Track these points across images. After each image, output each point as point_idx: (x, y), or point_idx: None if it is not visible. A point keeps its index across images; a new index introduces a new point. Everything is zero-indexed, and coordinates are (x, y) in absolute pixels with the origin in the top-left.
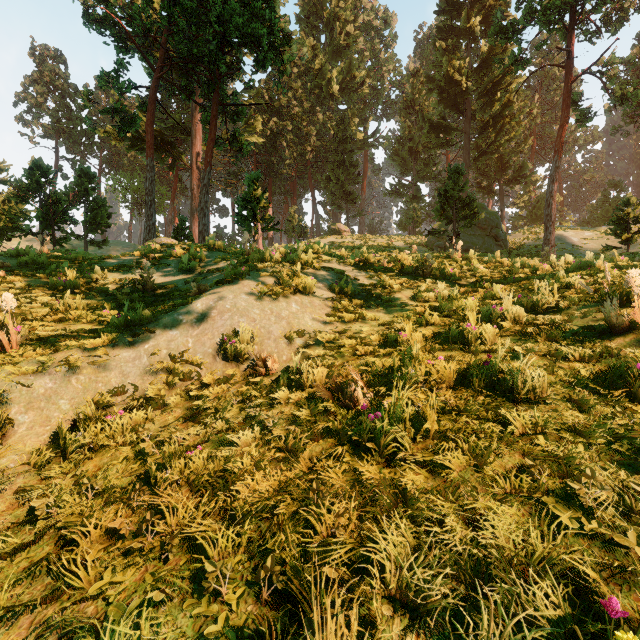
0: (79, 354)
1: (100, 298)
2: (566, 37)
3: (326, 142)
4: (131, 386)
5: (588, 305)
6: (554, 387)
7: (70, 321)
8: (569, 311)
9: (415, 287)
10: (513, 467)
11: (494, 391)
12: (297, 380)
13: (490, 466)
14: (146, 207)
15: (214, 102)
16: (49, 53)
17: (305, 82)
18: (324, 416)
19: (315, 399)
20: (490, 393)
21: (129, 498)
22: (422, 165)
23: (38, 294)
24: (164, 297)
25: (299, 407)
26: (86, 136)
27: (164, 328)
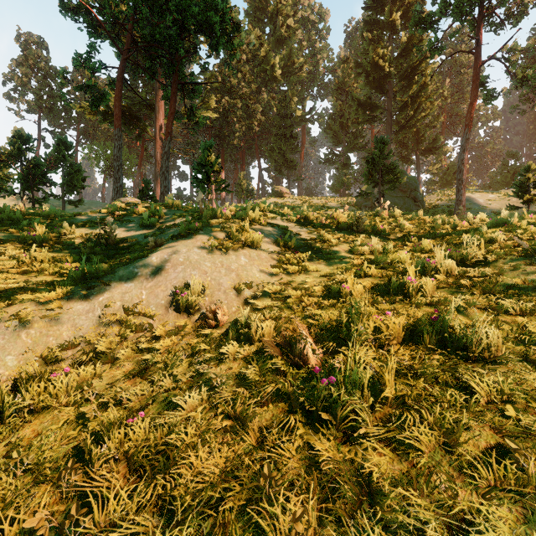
0: (32, 307)
1: (66, 251)
2: (475, 28)
3: (270, 118)
4: (83, 339)
5: (515, 259)
6: (505, 344)
7: (33, 273)
8: (497, 264)
9: (350, 241)
10: (487, 446)
11: (444, 348)
12: (246, 334)
13: (465, 448)
14: (114, 171)
15: (174, 81)
16: (33, 40)
17: (252, 67)
18: (273, 374)
19: (264, 355)
20: (443, 351)
21: (59, 478)
22: (351, 137)
23: (8, 247)
24: (125, 250)
25: (248, 363)
26: (65, 111)
27: (119, 280)
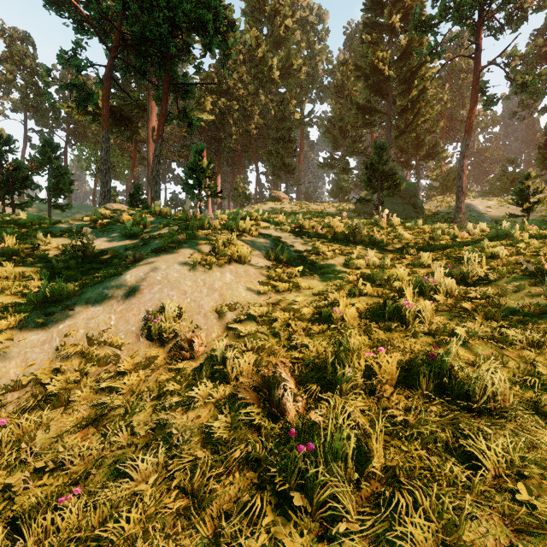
0: None
1: (38, 265)
2: (474, 32)
3: (268, 120)
4: (34, 377)
5: (518, 277)
6: (512, 388)
7: None
8: (499, 283)
9: (347, 253)
10: (496, 545)
11: (443, 392)
12: (221, 371)
13: None
14: (101, 175)
15: (165, 81)
16: (18, 35)
17: (249, 68)
18: (246, 427)
19: (237, 402)
20: (442, 401)
21: None
22: (350, 142)
23: None
24: (103, 264)
25: (220, 409)
26: (53, 111)
27: (86, 304)
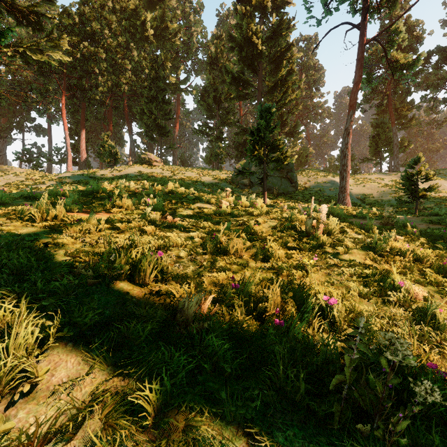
0: None
1: None
2: (353, 8)
3: (142, 79)
4: None
5: None
6: None
7: None
8: None
9: None
10: None
11: None
12: None
13: None
14: None
15: None
16: None
17: (121, 19)
18: None
19: None
20: None
21: None
22: (224, 112)
23: None
24: None
25: None
26: None
27: None
